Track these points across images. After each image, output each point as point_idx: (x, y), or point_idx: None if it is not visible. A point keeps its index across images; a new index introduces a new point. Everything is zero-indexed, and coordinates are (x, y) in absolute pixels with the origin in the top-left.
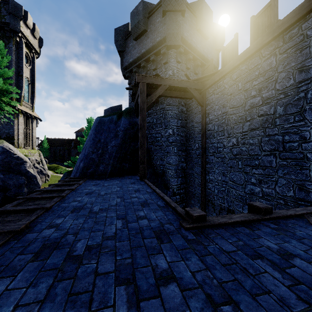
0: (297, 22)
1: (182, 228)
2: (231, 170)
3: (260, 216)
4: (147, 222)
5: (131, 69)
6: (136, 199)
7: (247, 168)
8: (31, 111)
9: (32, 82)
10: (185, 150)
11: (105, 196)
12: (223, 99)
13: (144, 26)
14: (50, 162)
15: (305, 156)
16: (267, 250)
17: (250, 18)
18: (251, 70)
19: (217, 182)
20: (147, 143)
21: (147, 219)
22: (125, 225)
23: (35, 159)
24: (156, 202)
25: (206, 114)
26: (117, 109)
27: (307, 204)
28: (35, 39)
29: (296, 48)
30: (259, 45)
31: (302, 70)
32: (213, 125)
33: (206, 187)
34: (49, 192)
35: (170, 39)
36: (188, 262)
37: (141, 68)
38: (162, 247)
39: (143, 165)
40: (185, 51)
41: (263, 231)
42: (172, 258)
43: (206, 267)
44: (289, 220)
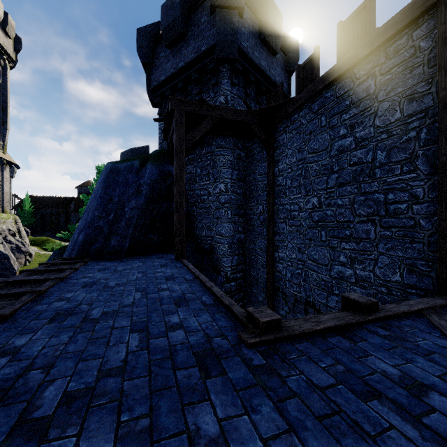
0: (405, 29)
1: (242, 344)
2: (310, 244)
3: (362, 316)
4: (183, 334)
5: (163, 92)
6: (168, 292)
7: (334, 241)
8: (1, 152)
9: (3, 105)
10: (243, 215)
11: (116, 288)
12: (299, 140)
13: (183, 27)
14: (35, 232)
15: (417, 224)
16: (384, 379)
17: (337, 24)
18: (339, 98)
19: (290, 262)
20: (187, 204)
21: (184, 328)
22: (143, 344)
23: (7, 229)
24: (199, 297)
25: (274, 162)
26: (141, 152)
27: (420, 294)
28: (8, 37)
29: (404, 66)
30: (351, 61)
31: (412, 99)
32: (284, 178)
33: (274, 269)
34: (18, 285)
35: (221, 49)
36: (256, 417)
37: (178, 92)
38: (209, 387)
39: (180, 237)
40: (244, 69)
41: (371, 342)
42: (226, 410)
43: (290, 425)
44: (403, 320)
